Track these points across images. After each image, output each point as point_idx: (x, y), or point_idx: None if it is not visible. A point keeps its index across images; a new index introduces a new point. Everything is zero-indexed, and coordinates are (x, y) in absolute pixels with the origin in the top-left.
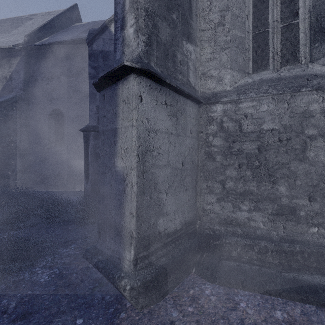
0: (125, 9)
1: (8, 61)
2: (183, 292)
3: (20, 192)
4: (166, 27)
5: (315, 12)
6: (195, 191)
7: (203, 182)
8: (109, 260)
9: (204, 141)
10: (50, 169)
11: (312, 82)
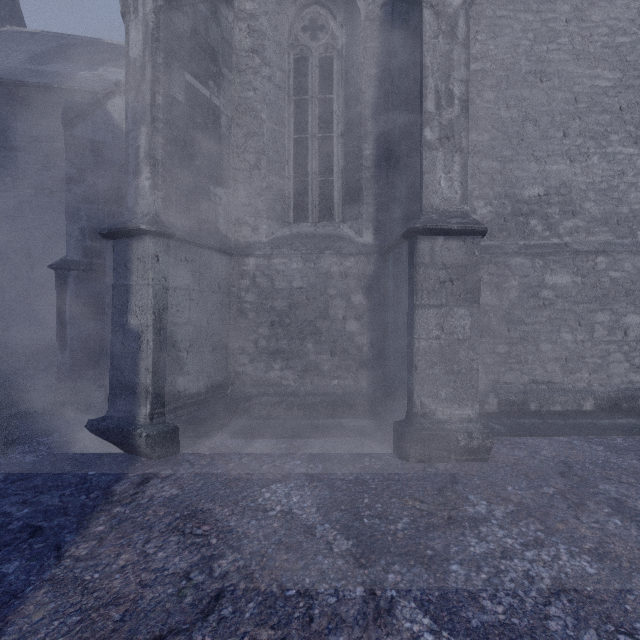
0: (140, 157)
1: None
2: (204, 446)
3: None
4: (188, 176)
5: (345, 175)
6: (226, 352)
7: (236, 342)
8: (122, 421)
9: (236, 296)
10: None
11: (336, 245)
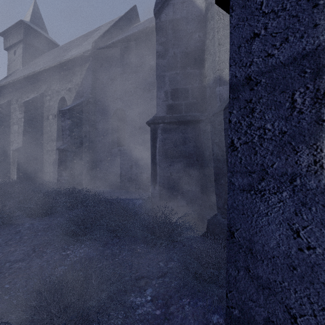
0: None
1: (80, 69)
2: None
3: (88, 191)
4: None
5: None
6: None
7: None
8: None
9: None
10: (113, 169)
11: None
